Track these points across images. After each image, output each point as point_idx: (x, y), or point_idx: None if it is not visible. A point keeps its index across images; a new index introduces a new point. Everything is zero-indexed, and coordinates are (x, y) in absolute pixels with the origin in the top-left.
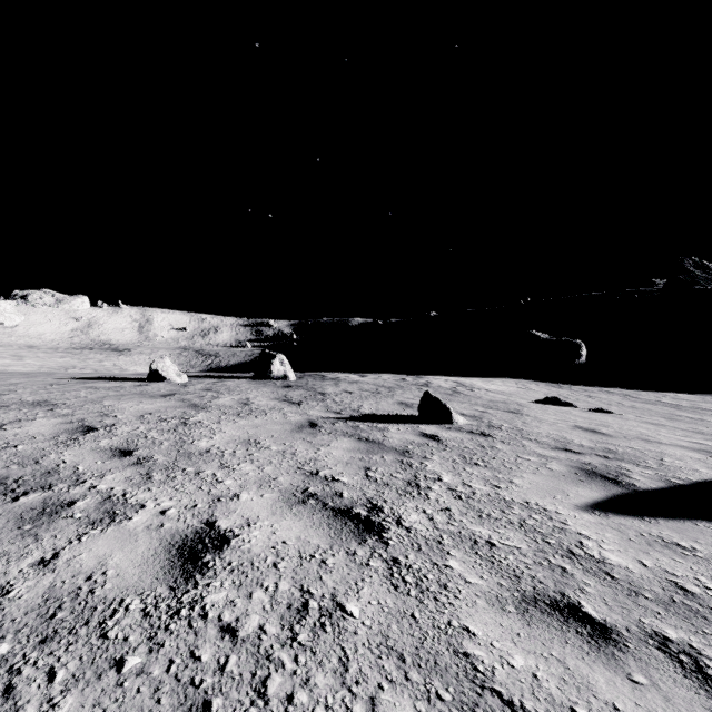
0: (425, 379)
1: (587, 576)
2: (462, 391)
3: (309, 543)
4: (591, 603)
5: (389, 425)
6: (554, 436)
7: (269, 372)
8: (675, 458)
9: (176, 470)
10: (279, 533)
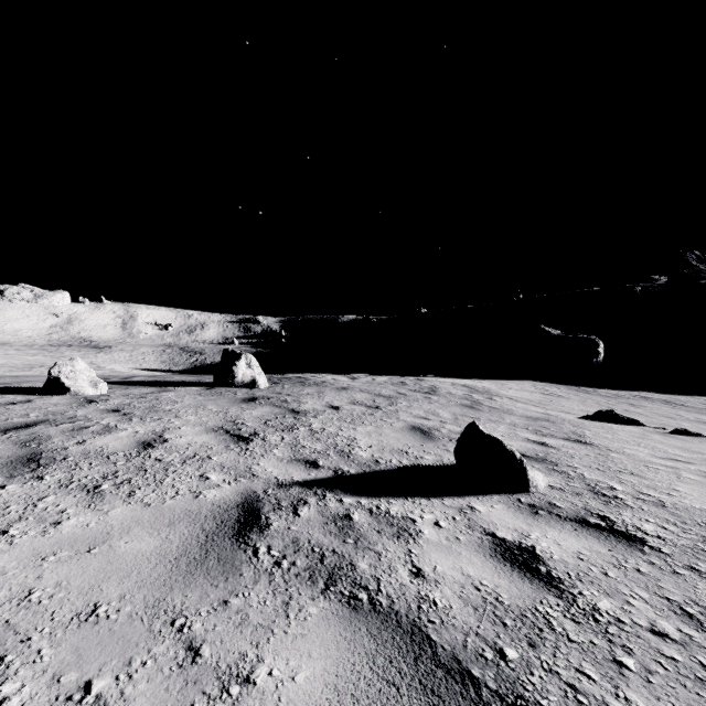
0: (429, 383)
1: None
2: (481, 400)
3: None
4: None
5: (414, 505)
6: None
7: (231, 376)
8: None
9: None
10: None
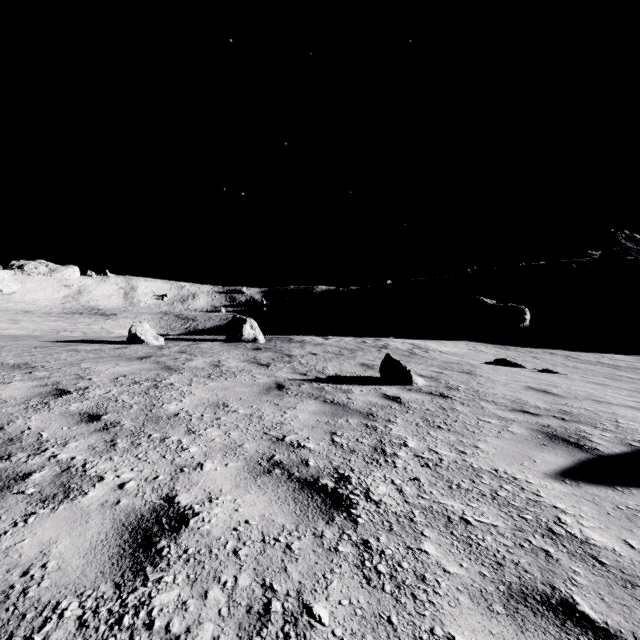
0: (383, 342)
1: (575, 562)
2: (418, 352)
3: (274, 522)
4: (586, 599)
5: (353, 387)
6: (510, 397)
7: (240, 335)
8: (629, 420)
9: (141, 436)
10: (242, 510)
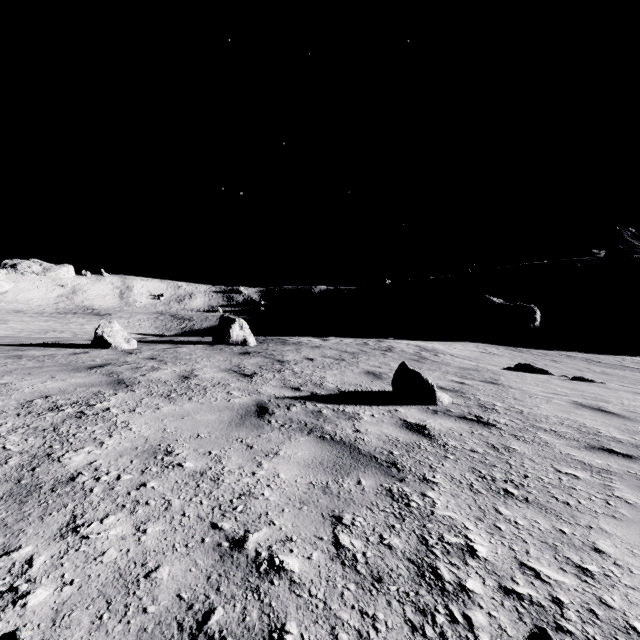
0: (387, 343)
1: None
2: (427, 356)
3: None
4: None
5: (360, 408)
6: (569, 422)
7: (228, 337)
8: None
9: None
10: None
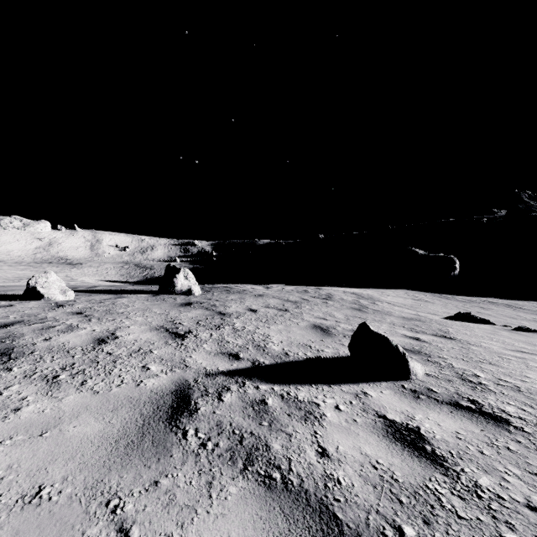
0: (325, 291)
1: None
2: (366, 304)
3: None
4: None
5: (317, 391)
6: None
7: (172, 286)
8: None
9: None
10: None
